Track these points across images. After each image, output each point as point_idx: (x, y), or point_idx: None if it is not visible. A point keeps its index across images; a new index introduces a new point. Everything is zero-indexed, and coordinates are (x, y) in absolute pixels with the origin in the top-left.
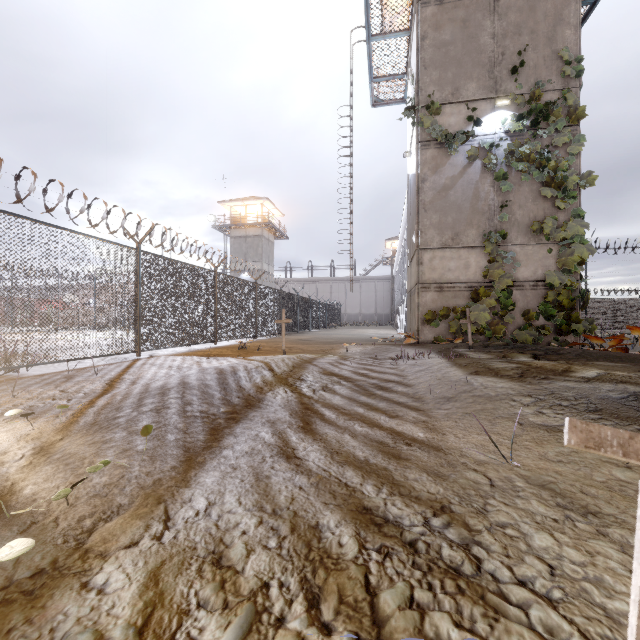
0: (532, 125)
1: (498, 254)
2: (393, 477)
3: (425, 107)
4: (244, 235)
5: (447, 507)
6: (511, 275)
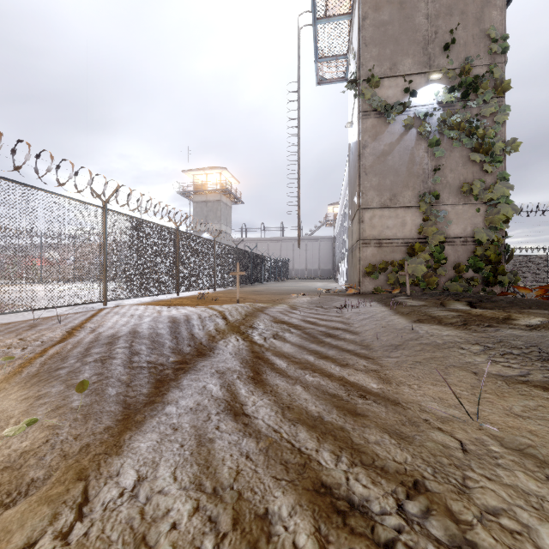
0: (462, 96)
1: (431, 213)
2: (352, 440)
3: (366, 80)
4: (205, 200)
5: (421, 484)
6: (443, 232)
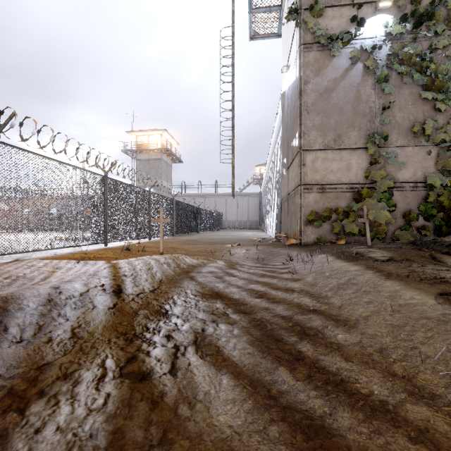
0: (415, 26)
1: (379, 156)
2: None
3: (308, 8)
4: (147, 158)
5: None
6: (393, 176)
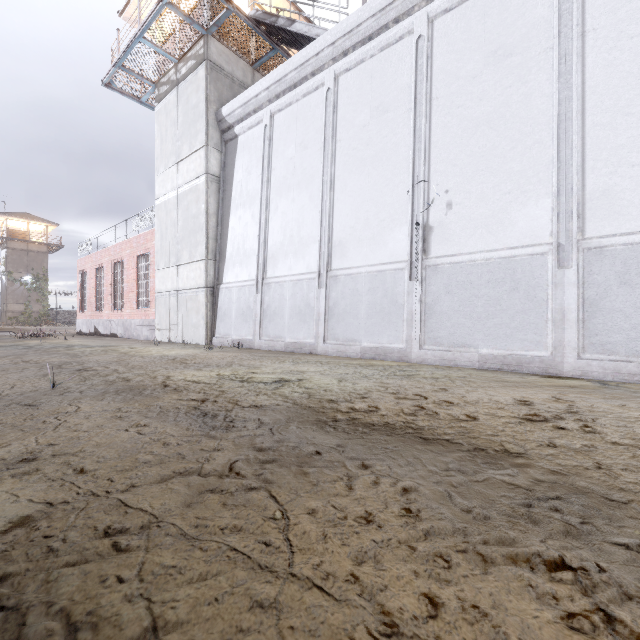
0: (36, 281)
1: (29, 305)
2: None
3: (9, 272)
4: None
5: None
6: (32, 310)
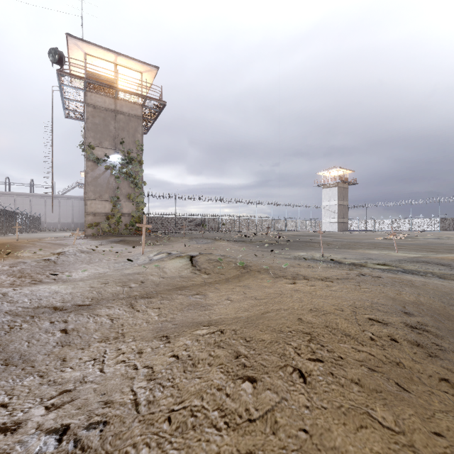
0: (127, 163)
1: (116, 204)
2: None
3: (88, 146)
4: None
5: None
6: (121, 211)
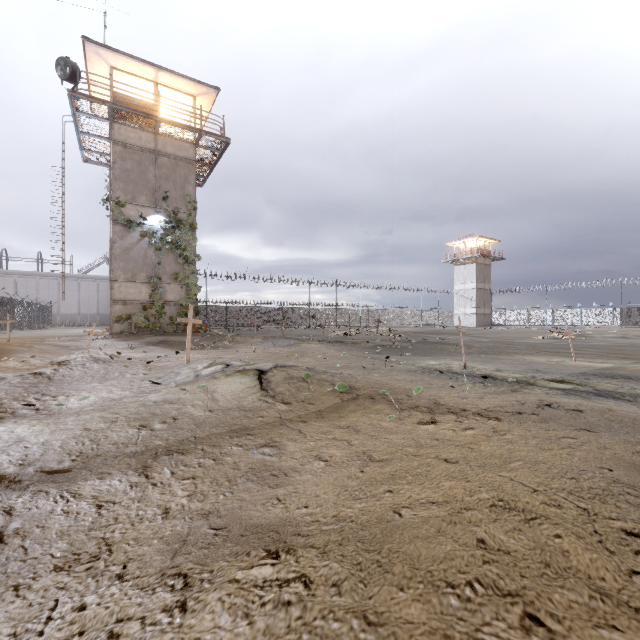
0: (173, 228)
1: (157, 287)
2: None
3: (115, 202)
4: None
5: None
6: (163, 298)
